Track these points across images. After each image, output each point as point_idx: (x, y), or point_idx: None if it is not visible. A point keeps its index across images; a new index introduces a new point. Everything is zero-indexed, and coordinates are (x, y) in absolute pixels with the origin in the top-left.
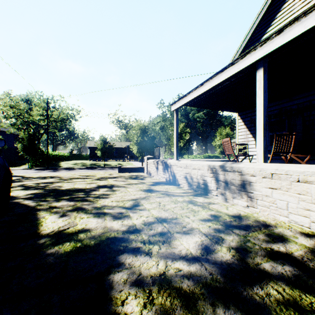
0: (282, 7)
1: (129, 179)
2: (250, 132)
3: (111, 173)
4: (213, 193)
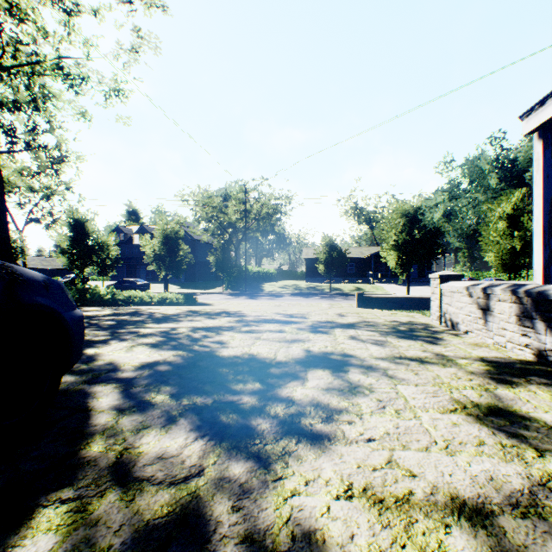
0: None
1: (391, 336)
2: None
3: (342, 306)
4: None
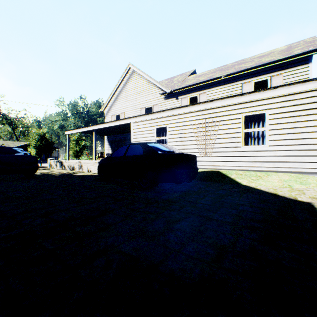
0: (119, 95)
1: (40, 169)
2: (110, 146)
3: None
4: (76, 169)
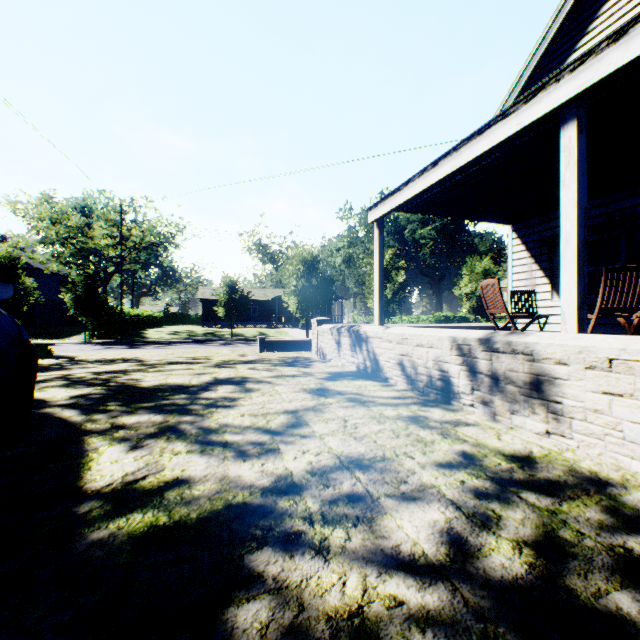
0: None
1: (279, 365)
2: (539, 266)
3: (245, 351)
4: (463, 399)
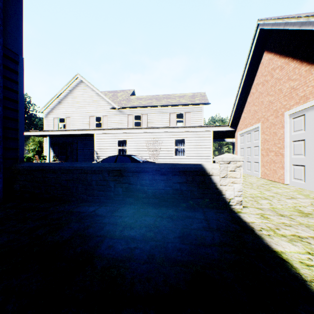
0: (64, 99)
1: None
2: (51, 149)
3: None
4: None
